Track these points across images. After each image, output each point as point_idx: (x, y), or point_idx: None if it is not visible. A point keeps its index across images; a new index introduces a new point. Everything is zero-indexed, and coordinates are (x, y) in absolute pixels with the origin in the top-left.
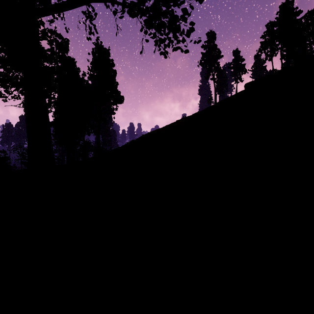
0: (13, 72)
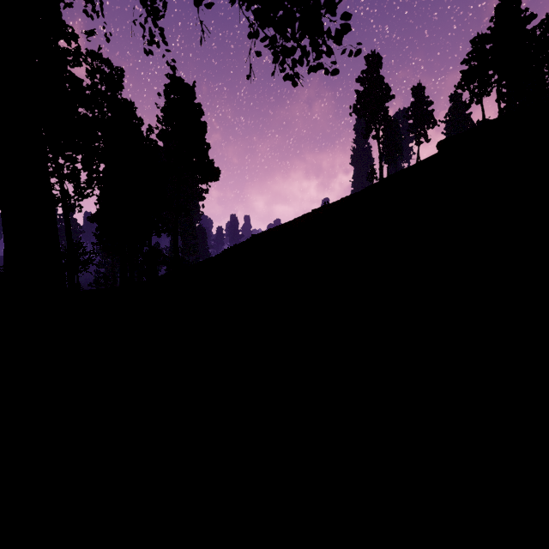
0: None
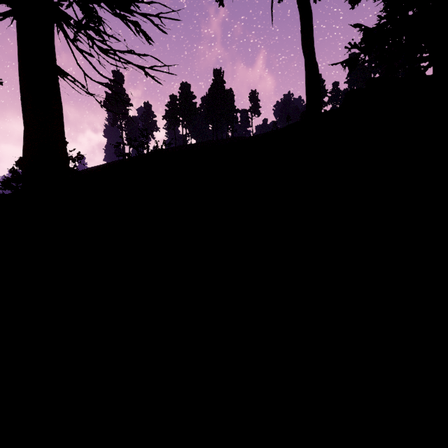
0: None
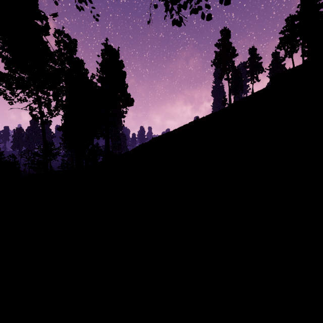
0: (18, 73)
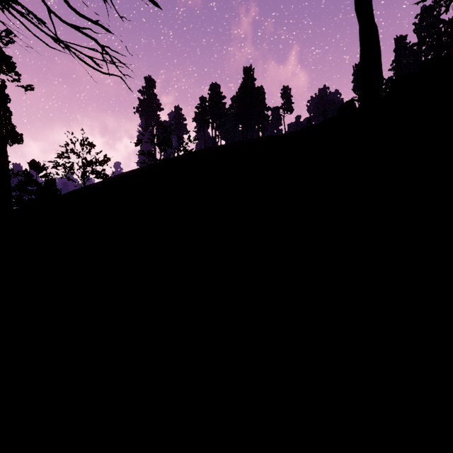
0: None
